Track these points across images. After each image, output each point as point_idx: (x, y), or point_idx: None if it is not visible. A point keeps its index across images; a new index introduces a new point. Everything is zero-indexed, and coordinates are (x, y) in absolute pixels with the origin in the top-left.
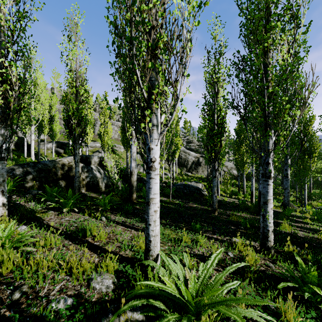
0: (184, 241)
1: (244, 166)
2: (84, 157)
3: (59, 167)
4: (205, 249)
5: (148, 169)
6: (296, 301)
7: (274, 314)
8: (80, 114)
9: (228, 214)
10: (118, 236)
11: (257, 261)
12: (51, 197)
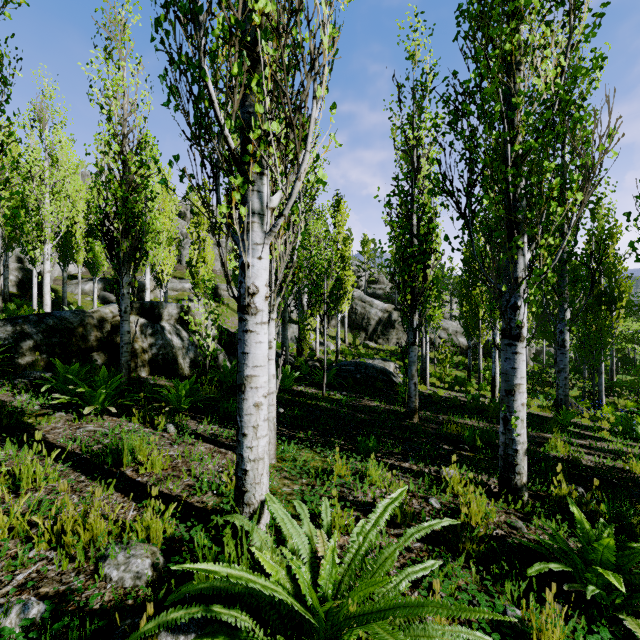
0: (338, 474)
1: (479, 328)
2: (147, 305)
3: (93, 325)
4: (380, 492)
5: (242, 311)
6: (568, 603)
7: (516, 636)
8: (131, 212)
9: (440, 420)
10: (194, 465)
11: (490, 516)
12: (66, 385)
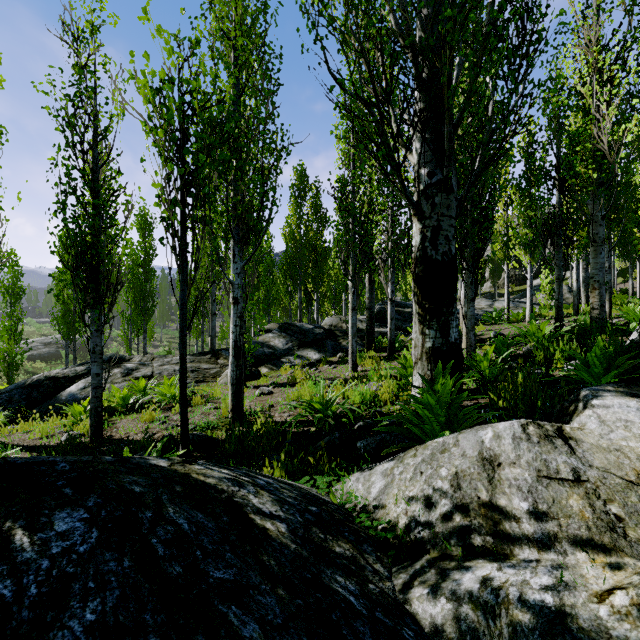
0: None
1: None
2: None
3: None
4: None
5: None
6: None
7: None
8: None
9: None
10: None
11: None
12: None
